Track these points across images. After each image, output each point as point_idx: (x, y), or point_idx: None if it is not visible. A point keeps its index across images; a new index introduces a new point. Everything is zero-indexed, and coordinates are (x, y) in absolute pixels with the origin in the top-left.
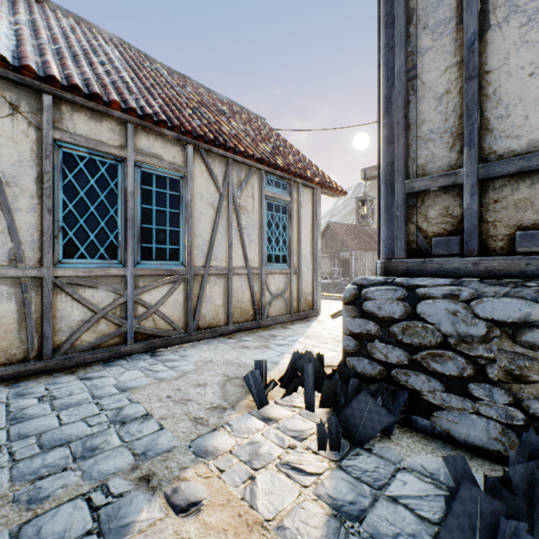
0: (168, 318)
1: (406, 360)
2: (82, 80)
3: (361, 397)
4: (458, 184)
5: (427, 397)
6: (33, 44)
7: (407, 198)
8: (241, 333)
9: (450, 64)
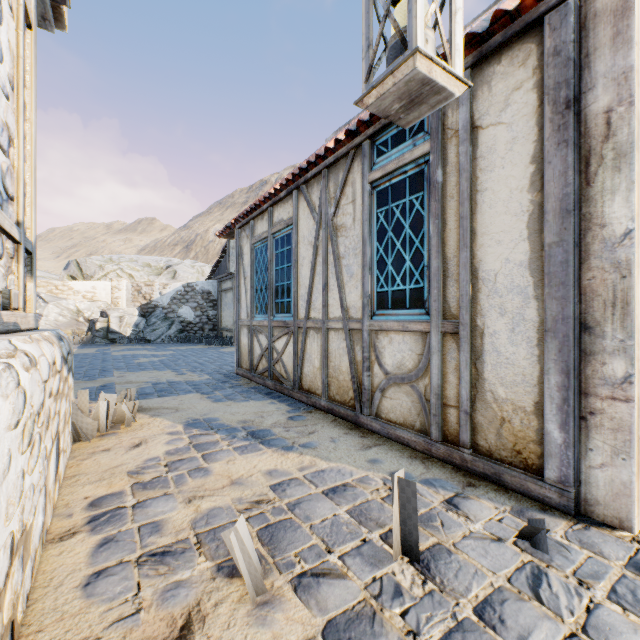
0: (285, 367)
1: None
2: None
3: None
4: None
5: None
6: None
7: None
8: (328, 416)
9: None
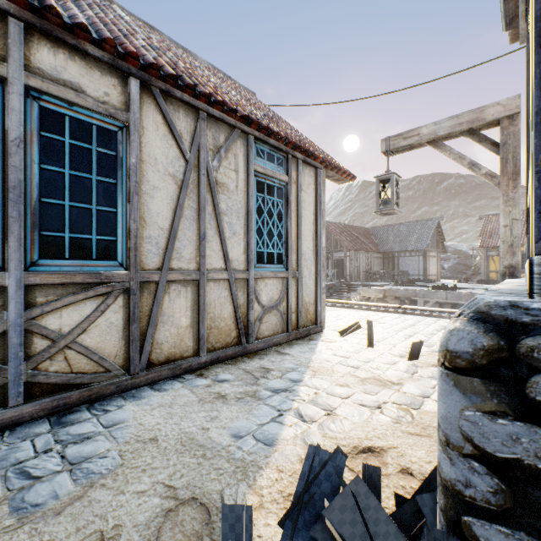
0: (95, 354)
1: None
2: None
3: None
4: None
5: None
6: None
7: None
8: (218, 366)
9: None
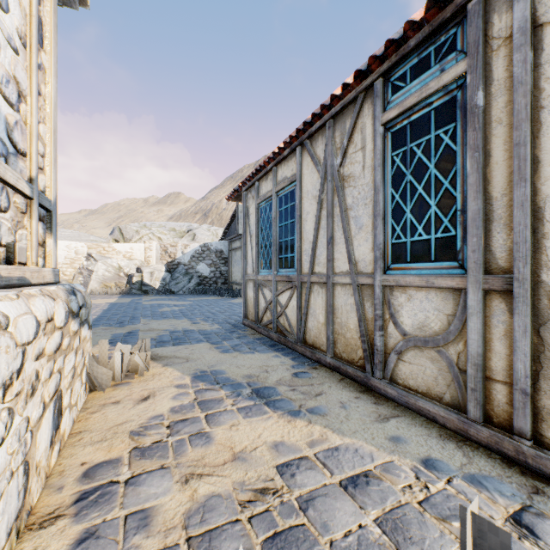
0: (288, 321)
1: None
2: None
3: None
4: None
5: None
6: None
7: None
8: (334, 374)
9: None
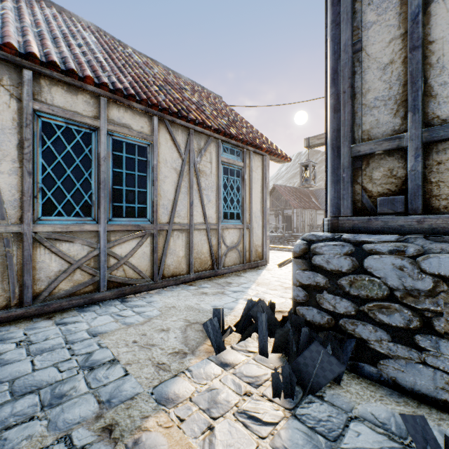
0: (137, 268)
1: (353, 310)
2: (60, 58)
3: (313, 347)
4: (402, 148)
5: (374, 346)
6: (16, 26)
7: (352, 161)
8: (200, 281)
9: (395, 36)
